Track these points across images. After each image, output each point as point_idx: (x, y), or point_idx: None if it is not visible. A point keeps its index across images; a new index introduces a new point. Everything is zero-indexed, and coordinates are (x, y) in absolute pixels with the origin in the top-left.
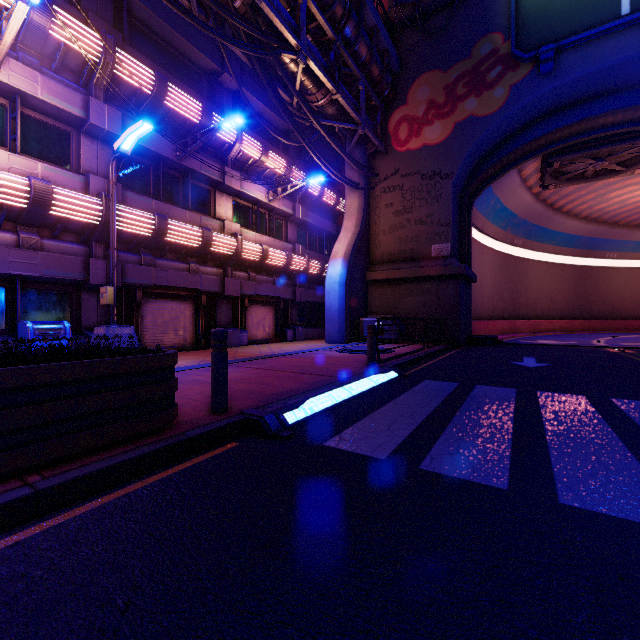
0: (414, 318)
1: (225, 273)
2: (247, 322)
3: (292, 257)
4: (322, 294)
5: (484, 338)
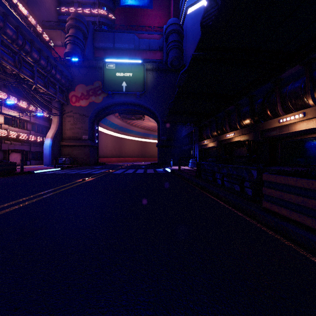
0: (71, 157)
1: (1, 142)
2: (10, 158)
3: (30, 136)
4: (43, 148)
5: (100, 163)
